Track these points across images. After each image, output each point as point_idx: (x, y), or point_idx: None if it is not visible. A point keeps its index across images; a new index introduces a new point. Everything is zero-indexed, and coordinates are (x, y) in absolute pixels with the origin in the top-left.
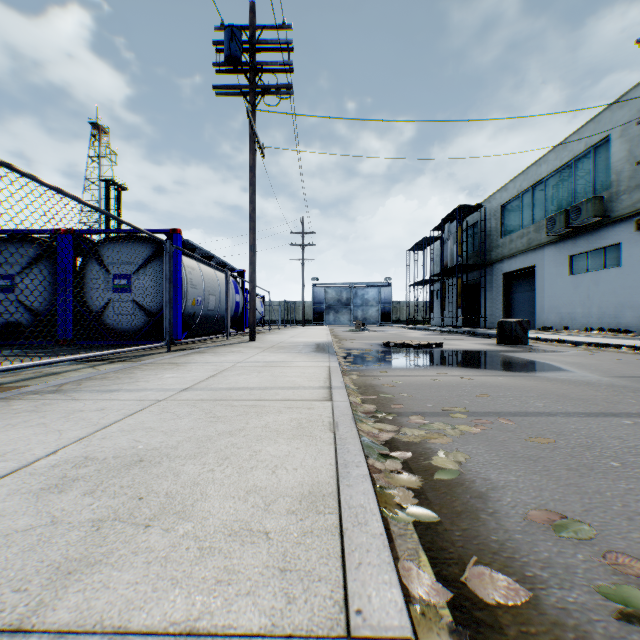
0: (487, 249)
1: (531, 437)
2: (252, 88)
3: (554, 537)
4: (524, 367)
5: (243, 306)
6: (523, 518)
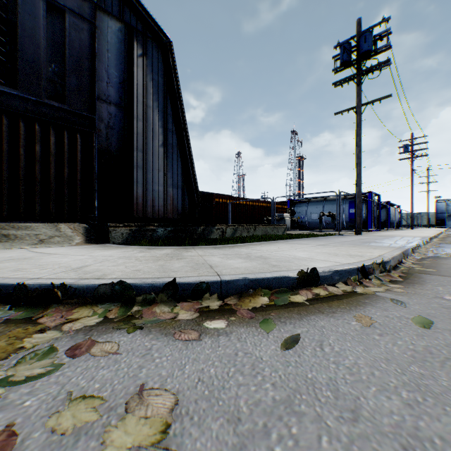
0: None
1: None
2: (411, 157)
3: None
4: None
5: (399, 219)
6: None
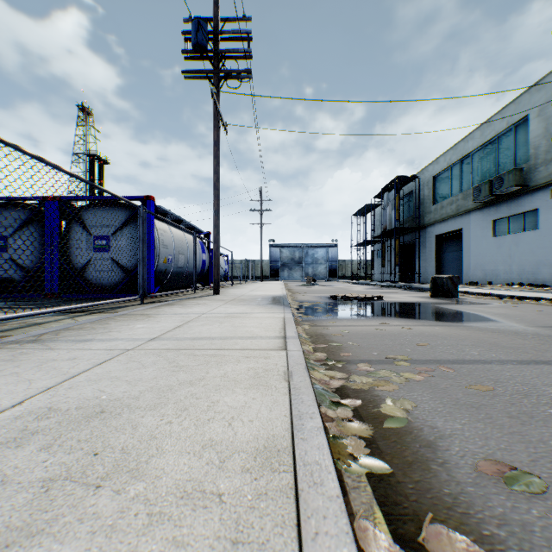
0: (421, 214)
1: (471, 384)
2: (216, 72)
3: (506, 490)
4: (457, 318)
5: (209, 264)
6: (473, 469)
